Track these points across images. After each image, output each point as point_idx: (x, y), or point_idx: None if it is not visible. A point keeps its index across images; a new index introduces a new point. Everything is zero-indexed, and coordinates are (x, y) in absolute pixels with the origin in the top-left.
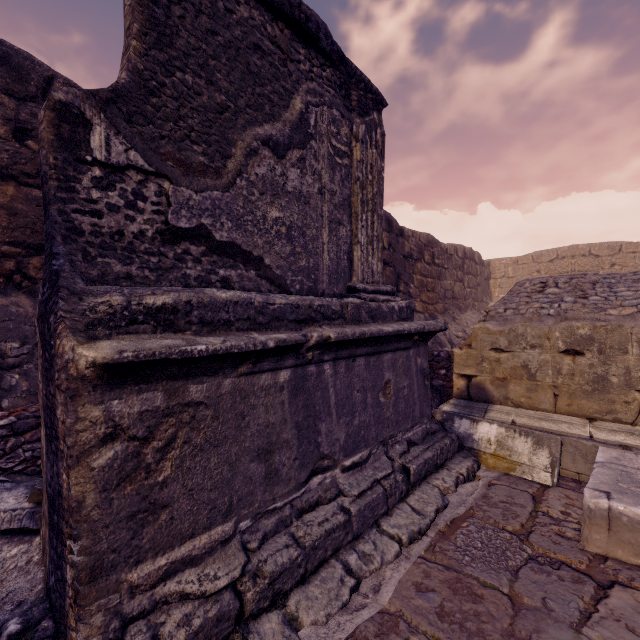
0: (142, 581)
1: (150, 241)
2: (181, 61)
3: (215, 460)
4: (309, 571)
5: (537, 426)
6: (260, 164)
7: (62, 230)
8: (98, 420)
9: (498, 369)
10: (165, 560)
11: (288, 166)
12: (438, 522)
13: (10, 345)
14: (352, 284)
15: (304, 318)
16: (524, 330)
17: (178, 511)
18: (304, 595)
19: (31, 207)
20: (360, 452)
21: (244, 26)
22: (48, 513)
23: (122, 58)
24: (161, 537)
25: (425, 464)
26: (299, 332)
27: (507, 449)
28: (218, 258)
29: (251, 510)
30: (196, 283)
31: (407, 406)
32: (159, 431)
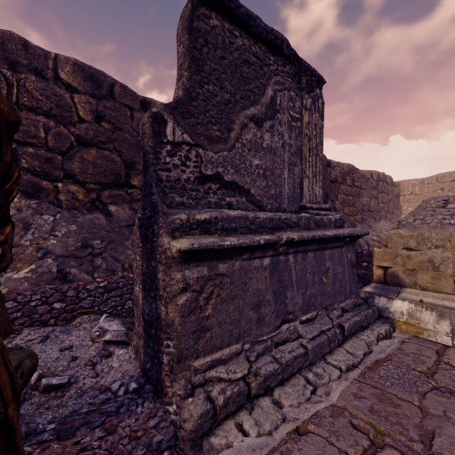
0: (199, 367)
1: (192, 183)
2: (207, 78)
3: (232, 307)
4: (284, 378)
5: (440, 304)
6: (248, 132)
7: (155, 180)
8: (179, 280)
9: (408, 263)
10: (209, 358)
11: (264, 132)
12: (366, 361)
13: (96, 242)
14: (302, 204)
15: (276, 226)
16: (429, 235)
17: (214, 333)
18: (283, 391)
19: (104, 161)
20: (311, 312)
21: (239, 50)
22: (144, 330)
23: (177, 81)
24: (207, 346)
25: (355, 324)
26: (274, 235)
27: (416, 319)
28: (225, 191)
29: (250, 339)
30: (214, 206)
31: (341, 285)
32: (205, 288)
